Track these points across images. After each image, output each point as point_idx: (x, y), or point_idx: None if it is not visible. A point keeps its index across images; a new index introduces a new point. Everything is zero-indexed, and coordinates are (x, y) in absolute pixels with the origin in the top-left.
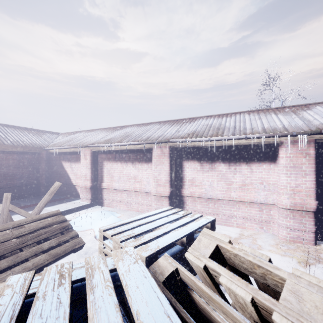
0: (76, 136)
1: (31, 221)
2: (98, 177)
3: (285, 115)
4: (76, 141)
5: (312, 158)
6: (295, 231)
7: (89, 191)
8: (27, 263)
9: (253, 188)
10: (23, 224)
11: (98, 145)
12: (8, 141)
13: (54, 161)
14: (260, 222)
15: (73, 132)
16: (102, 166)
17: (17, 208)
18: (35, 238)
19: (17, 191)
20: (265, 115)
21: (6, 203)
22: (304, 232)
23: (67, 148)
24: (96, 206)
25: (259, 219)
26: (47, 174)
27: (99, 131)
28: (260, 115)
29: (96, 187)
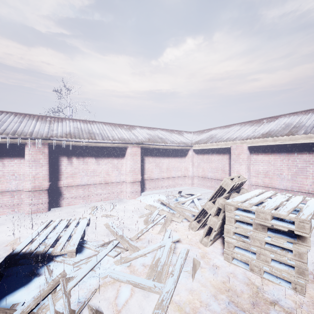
0: None
1: None
2: None
3: (42, 123)
4: None
5: (46, 155)
6: (35, 205)
7: None
8: None
9: (5, 179)
10: None
11: None
12: None
13: None
14: (12, 206)
15: None
16: None
17: None
18: None
19: None
20: (29, 119)
21: None
22: (41, 205)
23: None
24: None
25: (11, 204)
26: None
27: None
28: (24, 119)
29: None
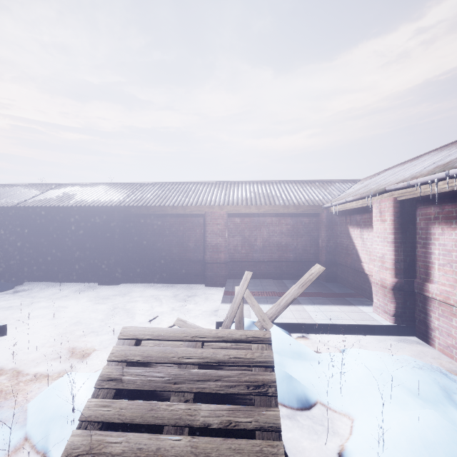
0: (378, 178)
1: (212, 338)
2: (415, 265)
3: None
4: (372, 185)
5: None
6: None
7: (389, 296)
8: (152, 438)
9: None
10: (199, 339)
11: (407, 182)
12: (281, 200)
13: (338, 226)
14: None
15: (379, 173)
16: (426, 239)
17: (252, 297)
18: (196, 383)
19: (290, 268)
20: None
21: (243, 286)
22: None
23: (350, 201)
24: (409, 337)
25: None
26: (328, 247)
27: (432, 154)
28: None
29: (408, 291)
